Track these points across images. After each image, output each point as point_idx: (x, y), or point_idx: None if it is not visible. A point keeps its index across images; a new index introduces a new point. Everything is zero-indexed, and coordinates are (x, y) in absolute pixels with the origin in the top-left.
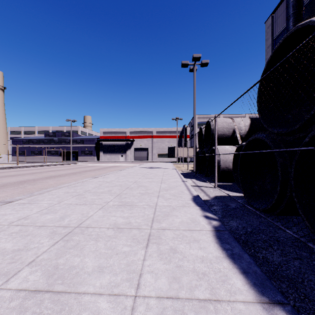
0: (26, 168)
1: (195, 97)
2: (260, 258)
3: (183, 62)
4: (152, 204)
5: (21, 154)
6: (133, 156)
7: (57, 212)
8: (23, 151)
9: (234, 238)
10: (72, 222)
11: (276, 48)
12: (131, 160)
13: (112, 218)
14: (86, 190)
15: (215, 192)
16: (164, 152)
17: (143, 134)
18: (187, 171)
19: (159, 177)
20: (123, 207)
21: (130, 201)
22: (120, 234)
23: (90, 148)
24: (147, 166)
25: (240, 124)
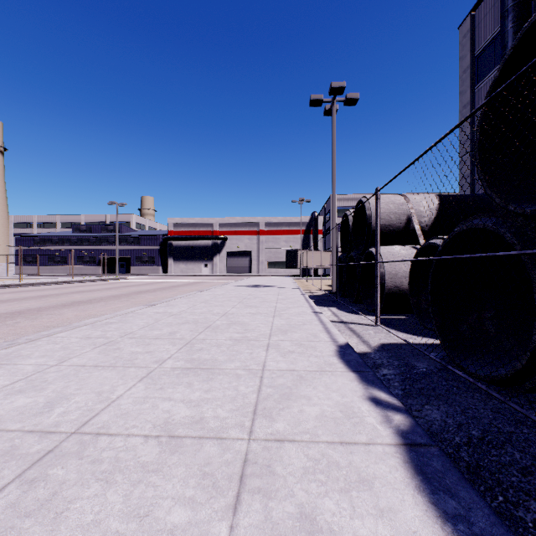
0: (35, 287)
1: (334, 160)
2: (528, 527)
3: (314, 97)
4: (256, 367)
5: (31, 262)
6: (225, 266)
7: (45, 389)
8: (35, 257)
9: (458, 472)
10: (66, 418)
11: (528, 27)
12: (222, 272)
13: (164, 406)
14: (127, 332)
15: (379, 336)
16: (278, 259)
17: (243, 228)
18: (320, 292)
19: (270, 305)
20: (192, 375)
21: (209, 359)
22: (173, 456)
23: (151, 253)
24: (250, 284)
25: (421, 206)
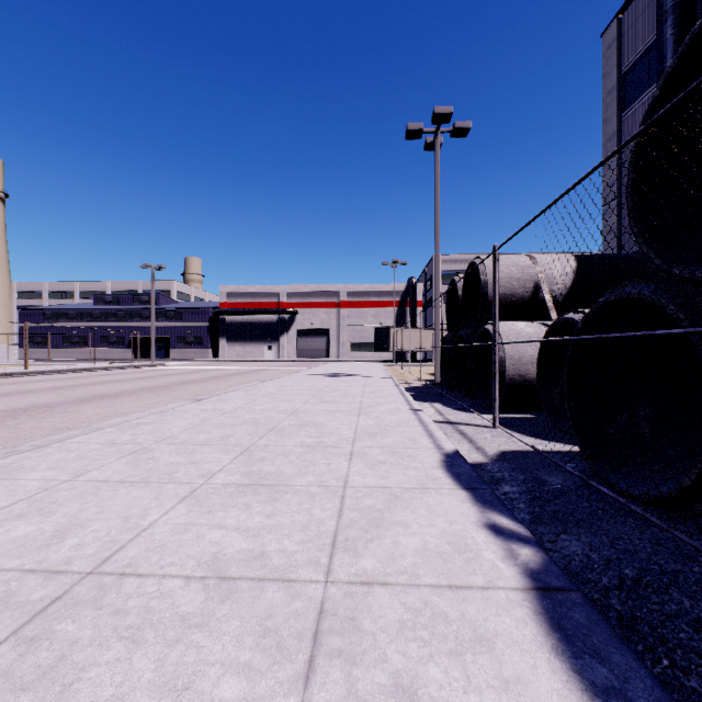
0: (45, 376)
1: (438, 209)
2: None
3: (411, 127)
4: (335, 483)
5: (41, 343)
6: (294, 349)
7: (54, 513)
8: (46, 337)
9: (609, 627)
10: (81, 553)
11: (698, 30)
12: (291, 357)
13: (212, 536)
14: (165, 435)
15: (497, 441)
16: (364, 340)
17: (319, 299)
18: (420, 382)
19: (354, 400)
20: (250, 494)
21: (273, 472)
22: (224, 605)
23: (198, 331)
24: (327, 372)
25: (553, 269)
